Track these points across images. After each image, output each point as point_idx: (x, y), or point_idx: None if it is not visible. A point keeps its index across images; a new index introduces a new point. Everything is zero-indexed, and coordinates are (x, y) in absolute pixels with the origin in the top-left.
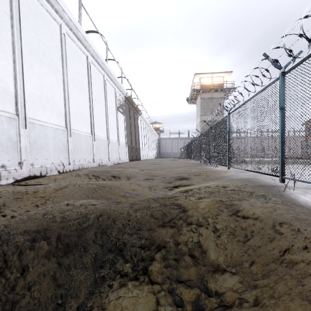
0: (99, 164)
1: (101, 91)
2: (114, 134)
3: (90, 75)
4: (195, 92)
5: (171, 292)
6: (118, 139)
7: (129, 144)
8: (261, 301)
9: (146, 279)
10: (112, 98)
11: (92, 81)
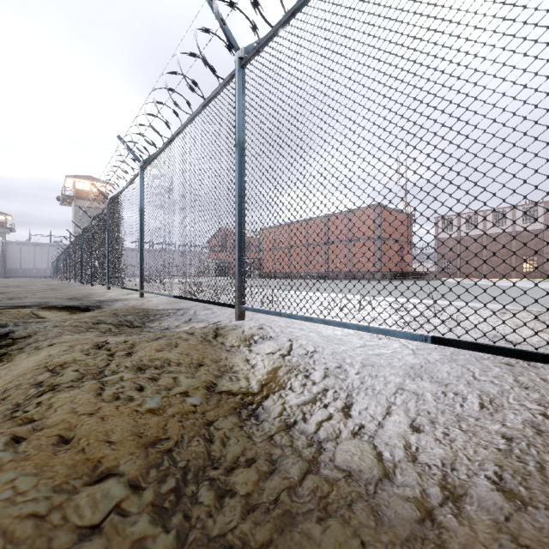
0: None
1: None
2: None
3: None
4: (67, 197)
5: None
6: None
7: None
8: None
9: None
10: None
11: None
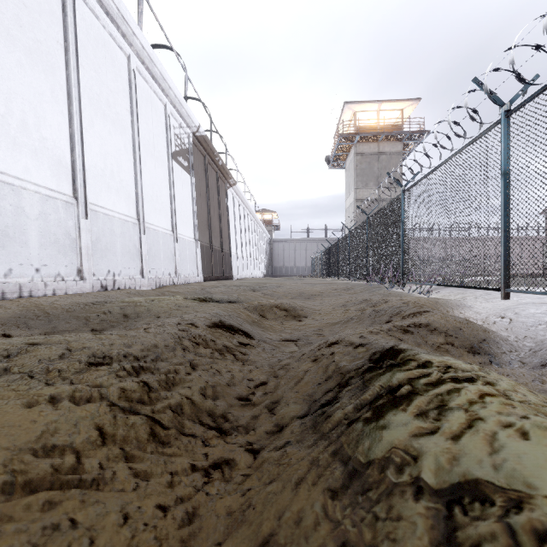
0: (106, 286)
1: (118, 92)
2: (163, 213)
3: (74, 29)
4: (344, 141)
5: None
6: (173, 226)
7: (205, 243)
8: None
9: None
10: (155, 125)
11: (84, 51)
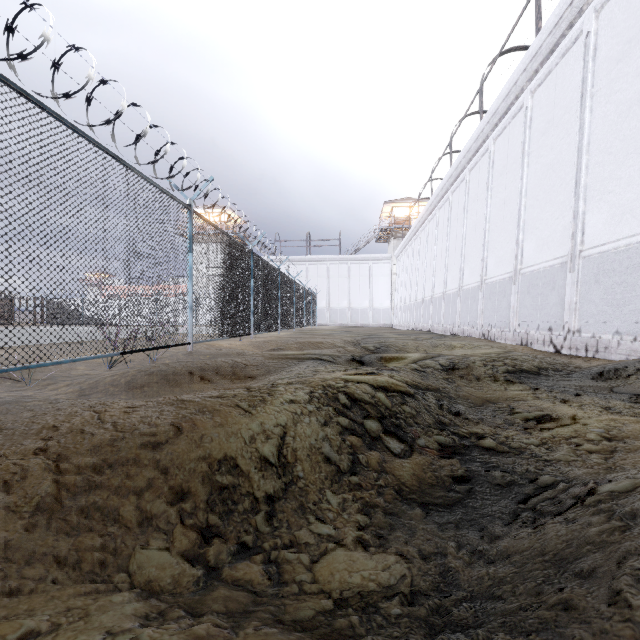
0: None
1: None
2: None
3: None
4: None
5: (282, 583)
6: None
7: None
8: (178, 487)
9: (336, 592)
10: None
11: None
